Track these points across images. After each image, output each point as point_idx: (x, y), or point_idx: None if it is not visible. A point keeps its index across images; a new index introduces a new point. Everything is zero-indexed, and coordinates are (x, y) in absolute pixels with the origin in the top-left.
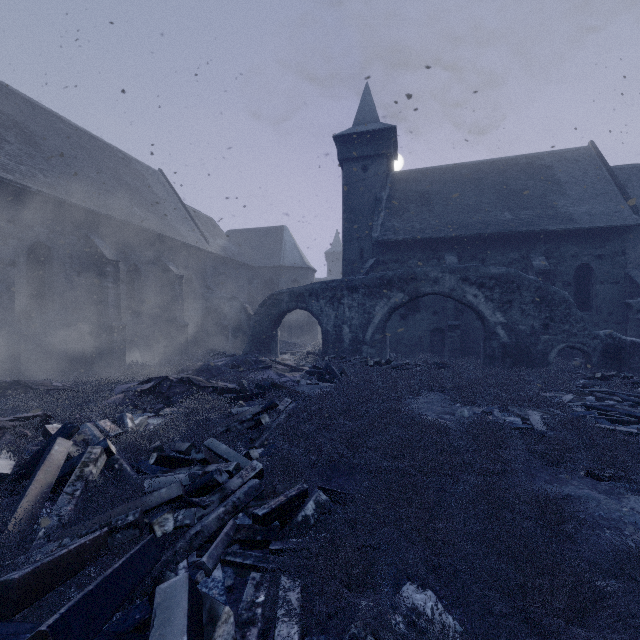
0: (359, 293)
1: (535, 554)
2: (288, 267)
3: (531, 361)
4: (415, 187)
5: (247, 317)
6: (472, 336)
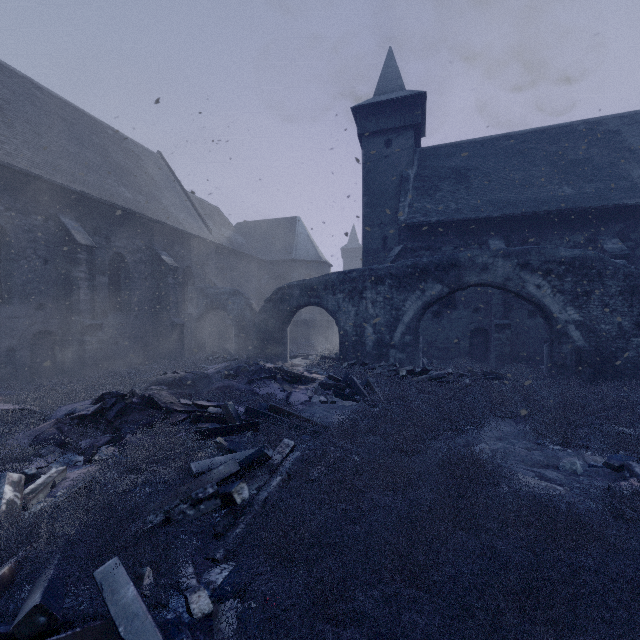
0: (385, 285)
1: None
2: (301, 261)
3: (618, 372)
4: (448, 163)
5: (252, 315)
6: (523, 338)
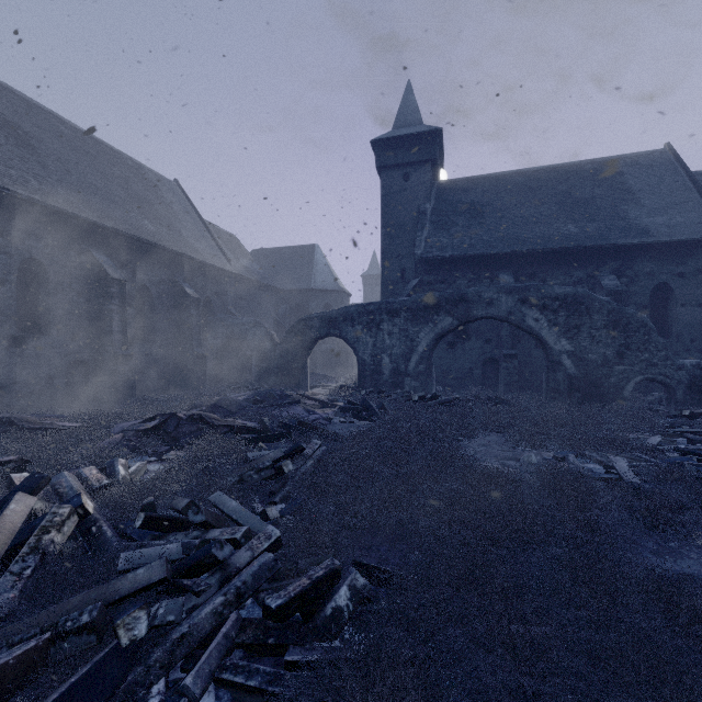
0: (401, 317)
1: (681, 684)
2: (320, 290)
3: (603, 396)
4: (464, 198)
5: (273, 345)
6: (531, 367)
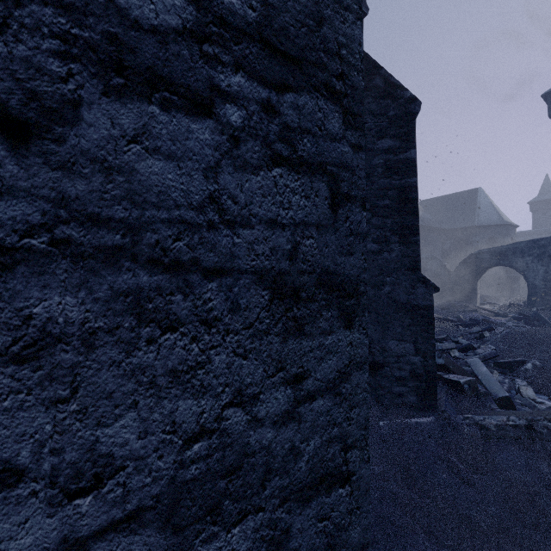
0: None
1: None
2: (483, 226)
3: None
4: None
5: (446, 273)
6: None
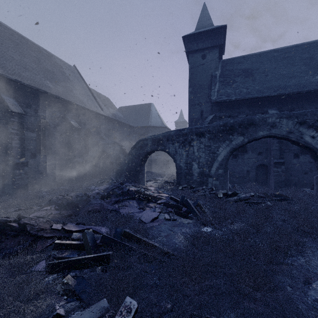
0: (205, 137)
1: None
2: (153, 127)
3: None
4: (239, 67)
5: (124, 156)
6: (290, 170)
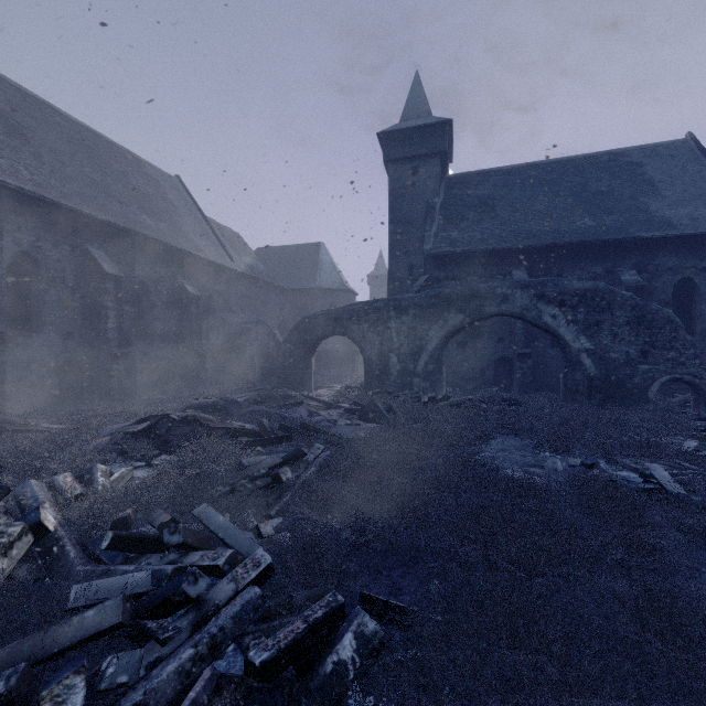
0: (409, 315)
1: None
2: (325, 289)
3: (625, 397)
4: (474, 191)
5: (276, 345)
6: (545, 367)
